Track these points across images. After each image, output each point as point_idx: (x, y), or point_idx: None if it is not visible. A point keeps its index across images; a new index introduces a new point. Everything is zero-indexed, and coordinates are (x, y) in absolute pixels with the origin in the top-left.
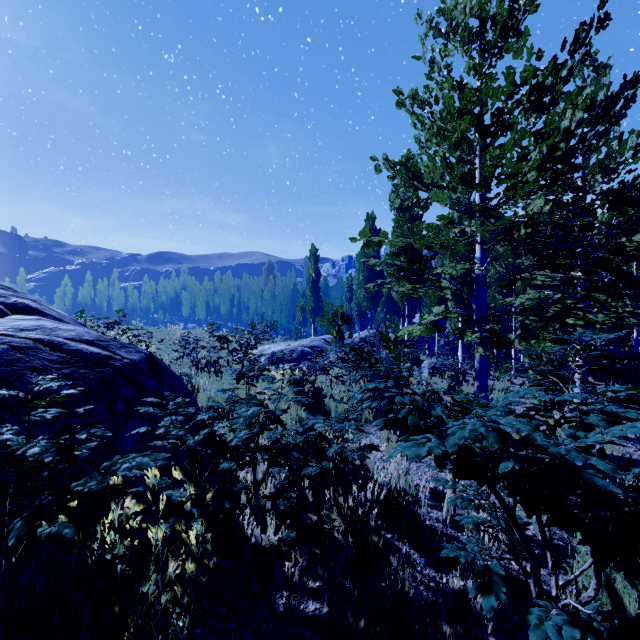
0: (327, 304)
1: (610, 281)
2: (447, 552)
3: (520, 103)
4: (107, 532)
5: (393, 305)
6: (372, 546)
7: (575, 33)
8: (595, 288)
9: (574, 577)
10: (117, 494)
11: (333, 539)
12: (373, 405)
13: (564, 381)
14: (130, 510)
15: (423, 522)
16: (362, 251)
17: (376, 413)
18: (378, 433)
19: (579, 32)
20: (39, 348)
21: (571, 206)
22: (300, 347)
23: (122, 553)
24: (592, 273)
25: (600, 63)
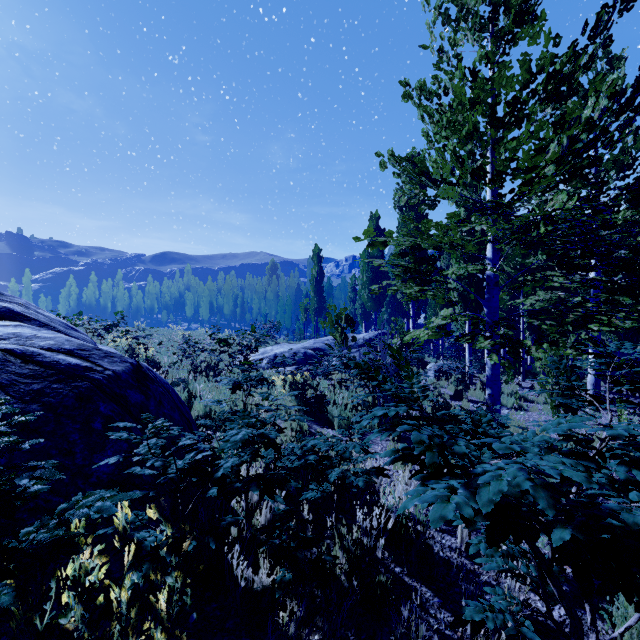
0: (330, 306)
1: (634, 283)
2: (471, 614)
3: (536, 93)
4: (62, 591)
5: (397, 306)
6: (379, 586)
7: (597, 15)
8: (618, 290)
9: (618, 635)
10: (68, 552)
11: (335, 578)
12: (382, 438)
13: (598, 399)
14: (90, 564)
15: (436, 554)
16: (366, 251)
17: (381, 420)
18: (383, 443)
19: (601, 14)
20: (8, 360)
21: (592, 202)
22: (303, 349)
23: (79, 617)
24: (615, 274)
25: (614, 55)
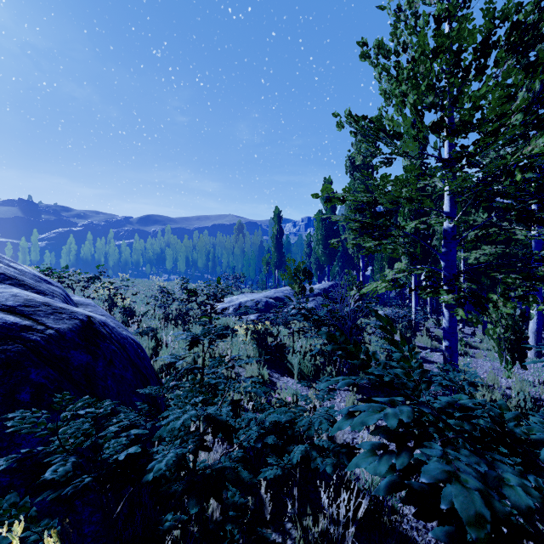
0: (289, 260)
1: None
2: None
3: (499, 43)
4: None
5: (348, 259)
6: None
7: None
8: None
9: None
10: None
11: None
12: (382, 469)
13: None
14: None
15: None
16: (320, 212)
17: (338, 368)
18: (342, 394)
19: None
20: None
21: None
22: (264, 298)
23: None
24: None
25: None
